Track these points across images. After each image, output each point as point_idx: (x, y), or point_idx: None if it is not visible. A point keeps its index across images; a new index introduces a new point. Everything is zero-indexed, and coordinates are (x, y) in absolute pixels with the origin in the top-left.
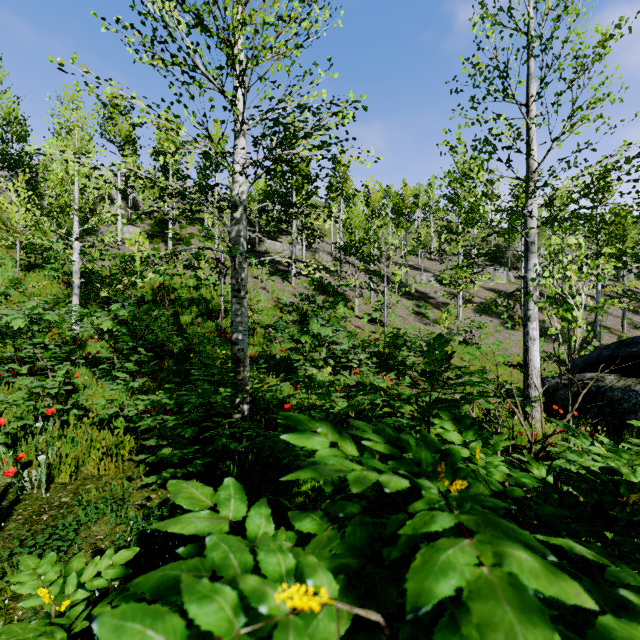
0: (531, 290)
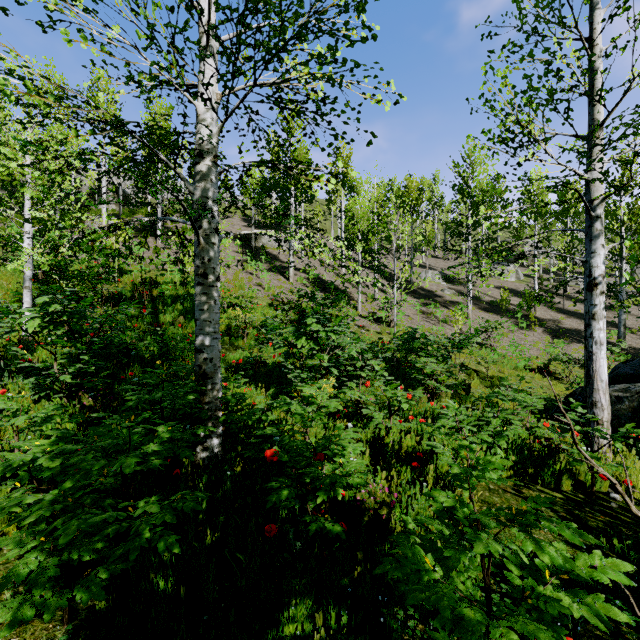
0: (596, 279)
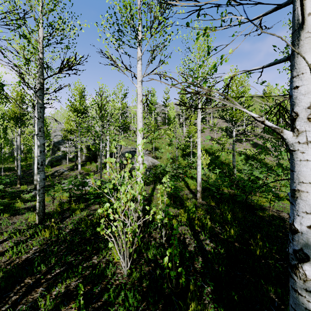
0: None
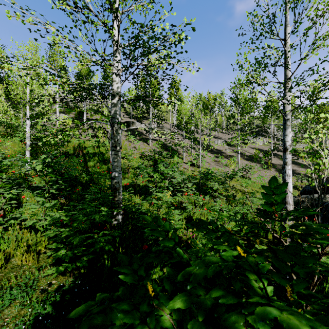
0: (287, 147)
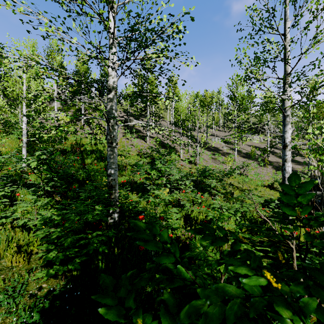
0: (287, 143)
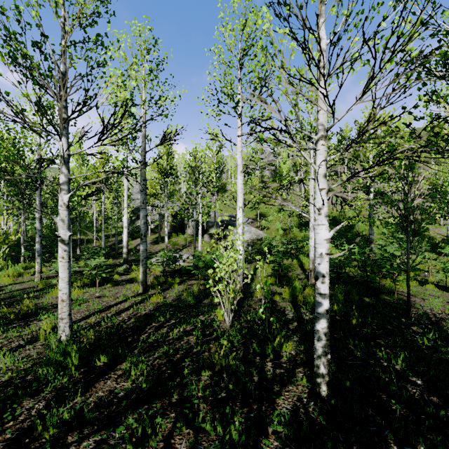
0: None
